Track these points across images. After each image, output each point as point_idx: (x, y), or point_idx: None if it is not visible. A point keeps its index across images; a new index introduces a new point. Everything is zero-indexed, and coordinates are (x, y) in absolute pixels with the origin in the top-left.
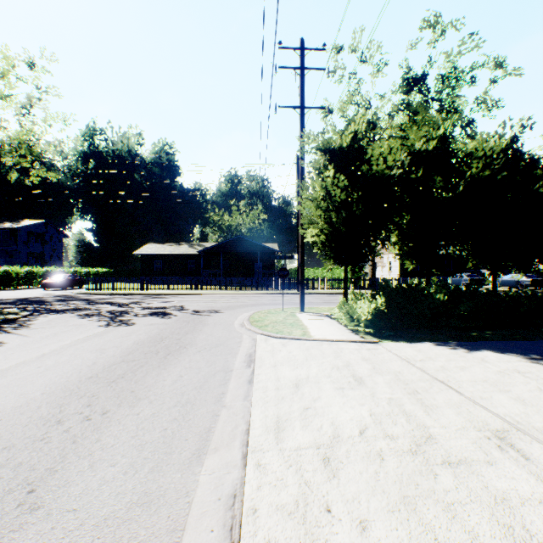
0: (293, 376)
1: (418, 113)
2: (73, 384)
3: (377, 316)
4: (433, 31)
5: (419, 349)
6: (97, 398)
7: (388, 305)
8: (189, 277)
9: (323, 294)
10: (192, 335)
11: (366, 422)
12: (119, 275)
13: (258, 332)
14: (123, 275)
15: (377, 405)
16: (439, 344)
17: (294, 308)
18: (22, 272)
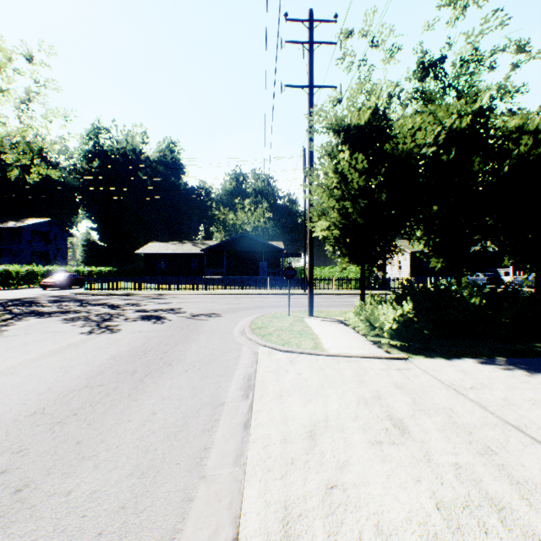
0: (305, 416)
1: (434, 101)
2: (2, 427)
3: (404, 325)
4: (453, 8)
5: (463, 369)
6: (23, 455)
7: (416, 311)
8: (193, 276)
9: (332, 295)
10: (182, 346)
11: (436, 529)
12: (123, 274)
13: (260, 343)
14: (127, 274)
15: (441, 483)
16: (486, 362)
17: (302, 311)
18: (22, 271)
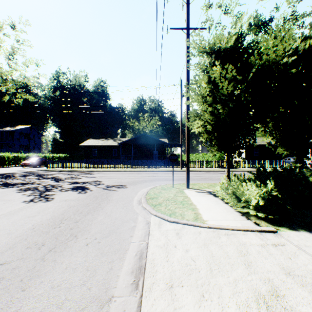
0: None
1: None
2: None
3: (268, 201)
4: None
5: None
6: None
7: (276, 189)
8: (113, 159)
9: (199, 172)
10: (91, 215)
11: None
12: (73, 158)
13: (152, 213)
14: (75, 158)
15: None
16: None
17: (181, 184)
18: (11, 156)
